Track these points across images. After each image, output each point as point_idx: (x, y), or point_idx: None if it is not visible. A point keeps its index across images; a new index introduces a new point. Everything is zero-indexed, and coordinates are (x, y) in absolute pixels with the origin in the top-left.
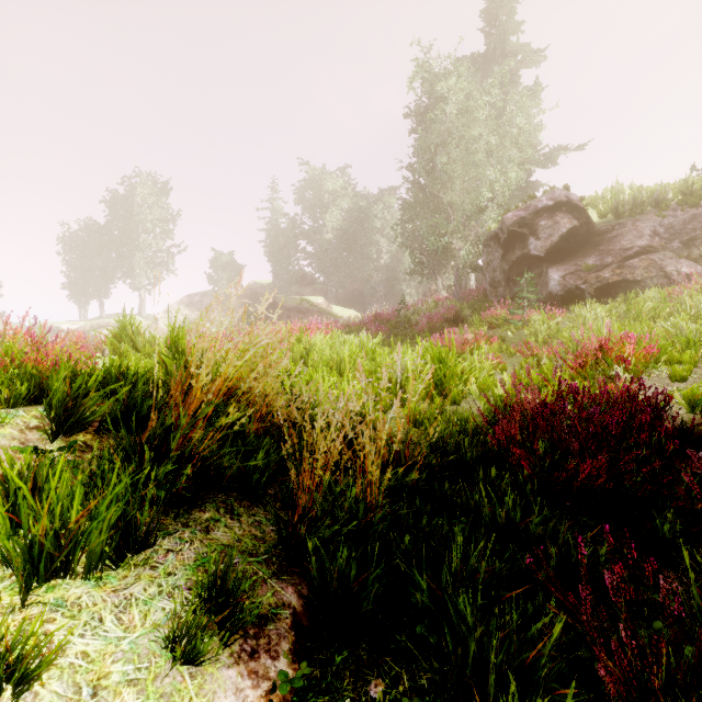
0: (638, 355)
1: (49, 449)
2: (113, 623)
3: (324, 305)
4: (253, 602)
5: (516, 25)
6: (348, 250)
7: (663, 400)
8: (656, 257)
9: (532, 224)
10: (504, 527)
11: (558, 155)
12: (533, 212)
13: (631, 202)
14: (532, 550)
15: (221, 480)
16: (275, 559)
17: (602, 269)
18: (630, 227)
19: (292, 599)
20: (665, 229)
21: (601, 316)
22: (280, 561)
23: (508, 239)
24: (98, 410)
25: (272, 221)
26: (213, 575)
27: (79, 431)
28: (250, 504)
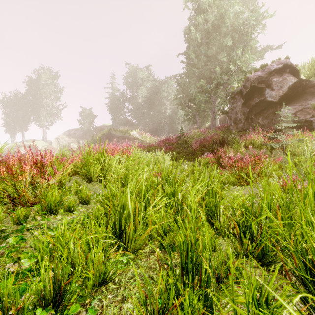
0: None
1: None
2: None
3: (137, 135)
4: None
5: None
6: (150, 108)
7: None
8: None
9: (267, 80)
10: None
11: (267, 50)
12: (268, 73)
13: None
14: None
15: None
16: None
17: None
18: None
19: None
20: None
21: None
22: None
23: (249, 92)
24: None
25: (112, 93)
26: None
27: None
28: None
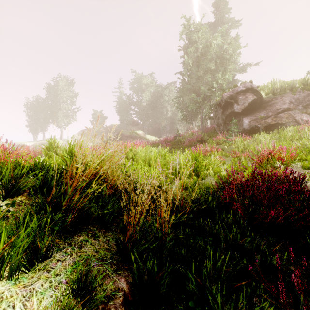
0: (287, 157)
1: (1, 204)
2: (20, 308)
3: (142, 134)
4: (102, 289)
5: (228, 9)
6: (153, 110)
7: (301, 178)
8: (291, 112)
9: (235, 98)
10: (231, 243)
11: (247, 67)
12: (236, 92)
13: (280, 88)
14: (246, 255)
15: (89, 220)
16: (115, 262)
17: (267, 118)
18: (279, 99)
19: (123, 285)
20: (295, 100)
21: (267, 139)
22: (118, 262)
23: (225, 105)
24: (27, 185)
25: (119, 97)
26: (79, 276)
27: (18, 195)
28: (105, 230)
